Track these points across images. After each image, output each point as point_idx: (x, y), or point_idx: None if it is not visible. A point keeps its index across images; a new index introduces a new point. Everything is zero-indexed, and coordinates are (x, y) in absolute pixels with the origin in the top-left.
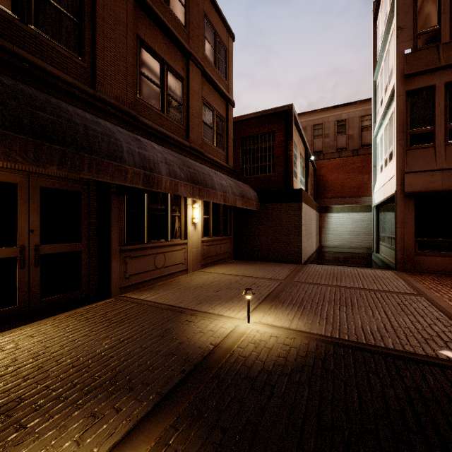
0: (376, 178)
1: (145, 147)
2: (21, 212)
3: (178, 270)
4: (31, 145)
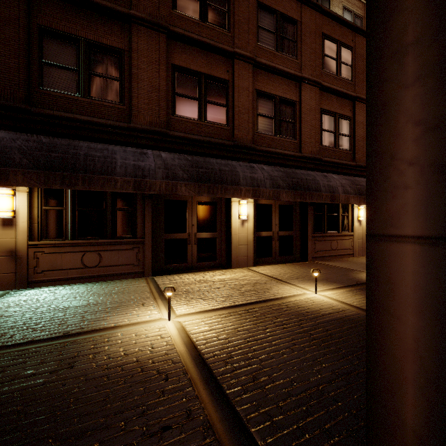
0: None
1: (330, 180)
2: (273, 216)
3: (346, 253)
4: (293, 193)
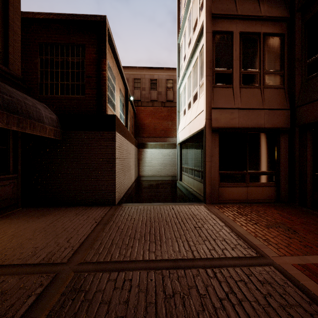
0: (179, 121)
1: None
2: None
3: None
4: None
